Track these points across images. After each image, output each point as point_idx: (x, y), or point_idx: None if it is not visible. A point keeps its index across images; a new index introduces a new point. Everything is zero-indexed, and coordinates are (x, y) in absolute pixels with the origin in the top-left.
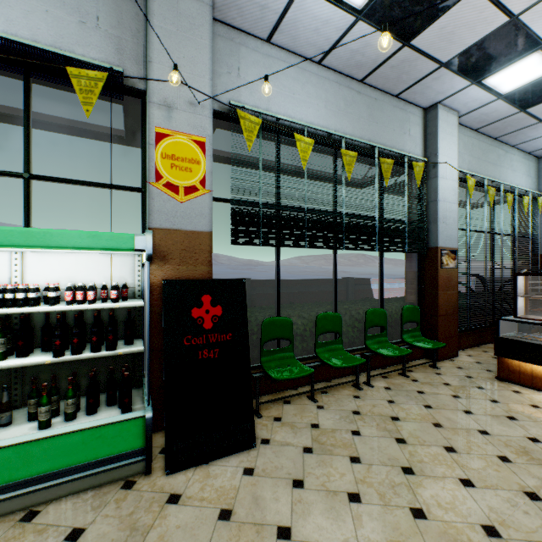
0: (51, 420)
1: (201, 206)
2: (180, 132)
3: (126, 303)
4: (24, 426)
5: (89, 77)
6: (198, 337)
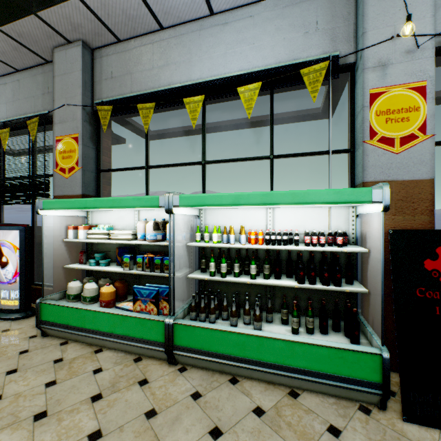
0: (298, 329)
1: (420, 153)
2: (395, 85)
3: (351, 248)
4: (280, 327)
5: (315, 71)
6: (433, 291)
